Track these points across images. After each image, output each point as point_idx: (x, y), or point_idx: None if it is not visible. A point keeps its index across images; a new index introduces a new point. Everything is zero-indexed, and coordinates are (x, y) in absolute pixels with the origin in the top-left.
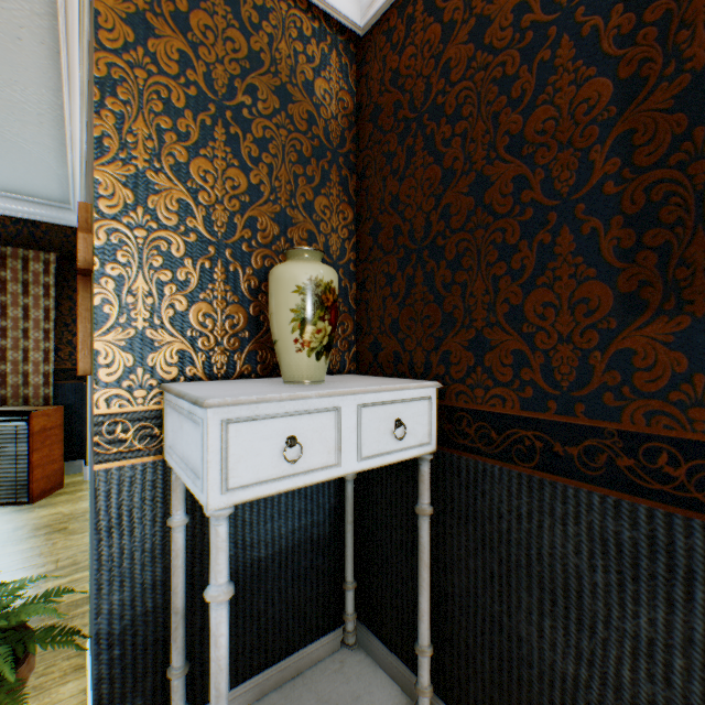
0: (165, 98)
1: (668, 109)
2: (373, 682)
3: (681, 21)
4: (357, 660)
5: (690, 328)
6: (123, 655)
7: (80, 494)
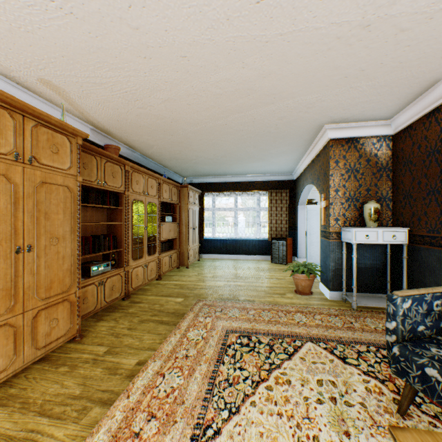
0: (340, 173)
1: None
2: None
3: None
4: None
5: None
6: (333, 274)
7: None
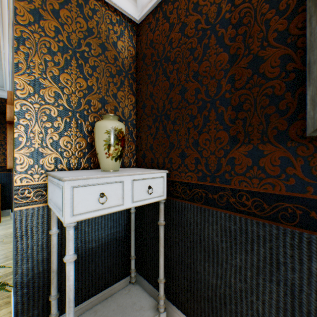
0: (48, 47)
1: (245, 67)
2: (142, 296)
3: (249, 35)
4: (135, 288)
5: (252, 149)
6: (28, 292)
7: (9, 225)
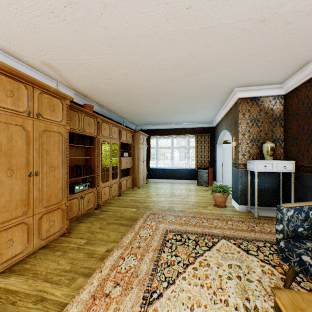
0: (246, 122)
1: None
2: None
3: None
4: None
5: None
6: (241, 193)
7: None
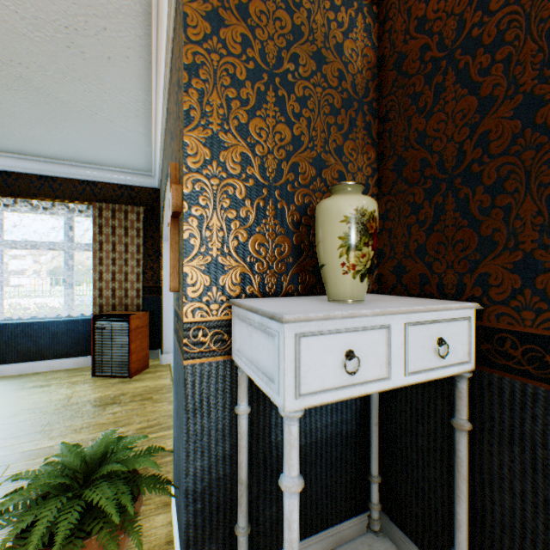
0: (231, 74)
1: None
2: None
3: None
4: (383, 547)
5: None
6: (203, 509)
7: (159, 373)
